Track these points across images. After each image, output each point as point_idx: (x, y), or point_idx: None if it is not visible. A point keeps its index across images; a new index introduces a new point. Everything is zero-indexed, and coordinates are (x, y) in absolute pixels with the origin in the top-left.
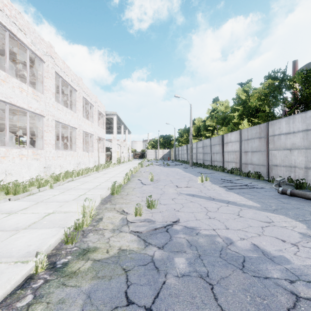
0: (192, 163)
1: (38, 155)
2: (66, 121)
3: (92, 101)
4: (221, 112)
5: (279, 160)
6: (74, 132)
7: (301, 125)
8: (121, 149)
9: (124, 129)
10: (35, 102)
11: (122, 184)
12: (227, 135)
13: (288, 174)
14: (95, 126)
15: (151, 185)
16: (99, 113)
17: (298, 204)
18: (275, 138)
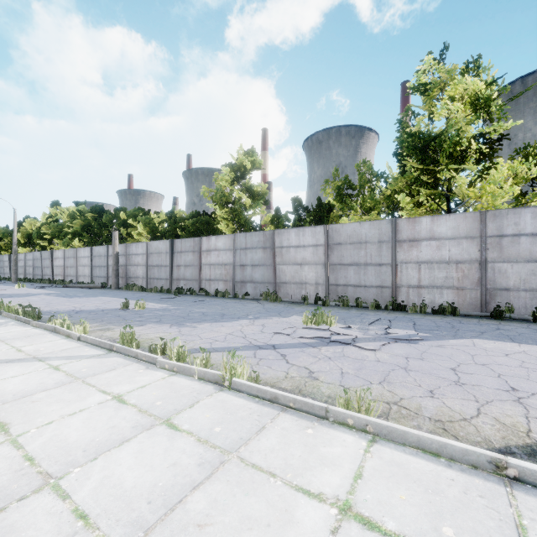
0: (17, 278)
1: None
2: None
3: None
4: (58, 223)
5: (81, 272)
6: None
7: (87, 254)
8: None
9: None
10: None
11: None
12: (56, 252)
13: (84, 280)
14: None
15: None
16: None
17: (64, 289)
18: (80, 259)
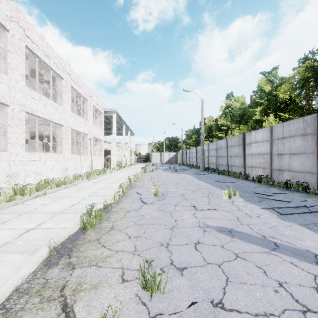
0: (203, 167)
1: None
2: (46, 115)
3: (85, 94)
4: (239, 107)
5: None
6: (59, 130)
7: None
8: (122, 152)
9: (126, 129)
10: None
11: (110, 204)
12: (250, 134)
13: None
14: (90, 124)
15: (155, 204)
16: (97, 110)
17: None
18: None
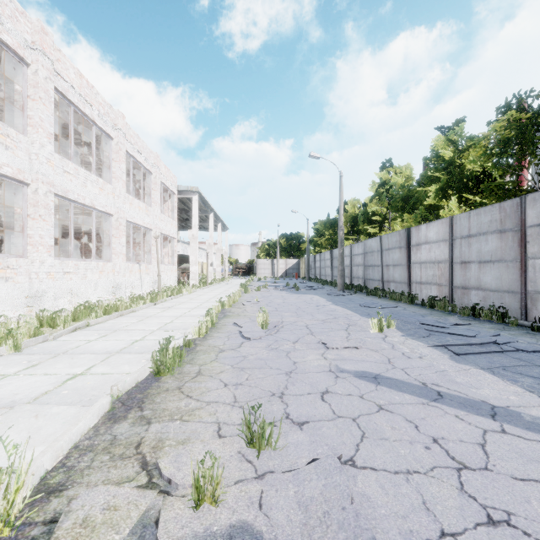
0: (343, 284)
1: (8, 270)
2: (85, 199)
3: (147, 163)
4: (401, 185)
5: None
6: (106, 222)
7: None
8: (208, 258)
9: (214, 221)
10: (1, 150)
11: (193, 339)
12: (418, 229)
13: None
14: (156, 212)
15: (263, 340)
16: (166, 189)
17: None
18: None
